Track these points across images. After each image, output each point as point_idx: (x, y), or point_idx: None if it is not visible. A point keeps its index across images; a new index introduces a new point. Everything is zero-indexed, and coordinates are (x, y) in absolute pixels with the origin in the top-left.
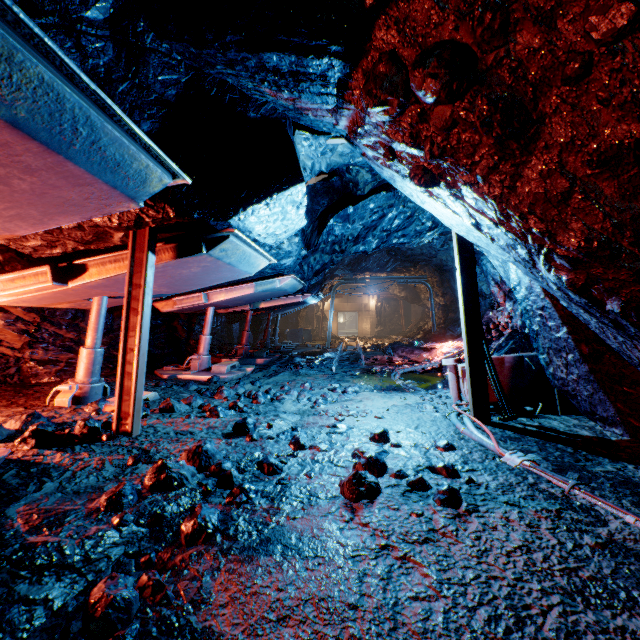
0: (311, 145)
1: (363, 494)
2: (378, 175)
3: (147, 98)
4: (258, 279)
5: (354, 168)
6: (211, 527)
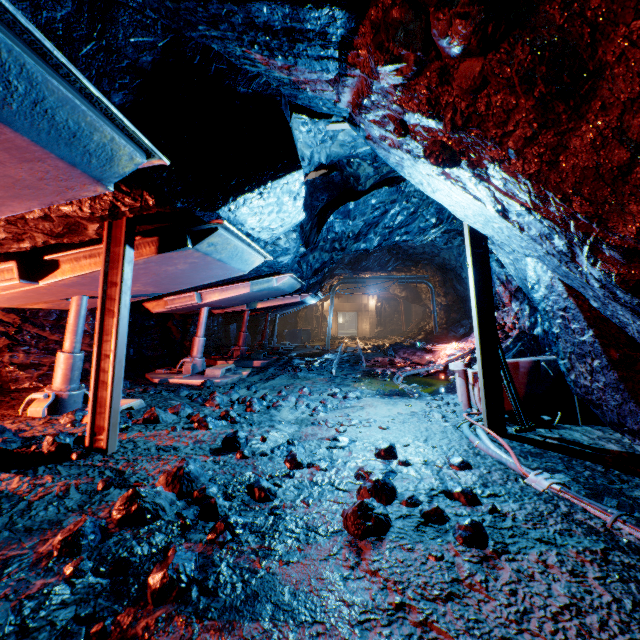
0: (309, 131)
1: (370, 530)
2: (380, 169)
3: (117, 64)
4: (254, 278)
5: (355, 161)
6: (185, 580)
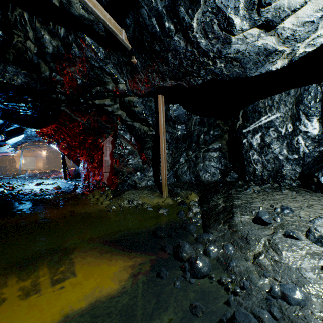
0: None
1: (39, 185)
2: None
3: None
4: None
5: None
6: (16, 187)
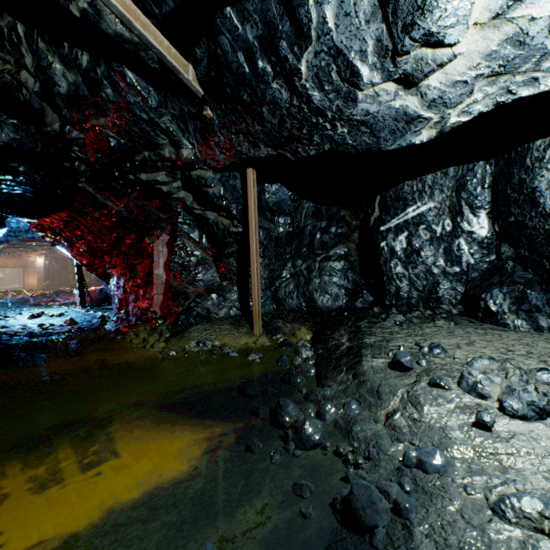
0: None
1: (35, 317)
2: None
3: None
4: None
5: None
6: None
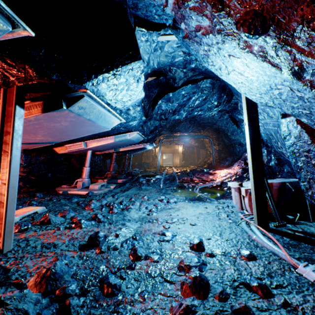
0: (147, 40)
1: None
2: (187, 74)
3: None
4: (117, 134)
5: (173, 68)
6: None
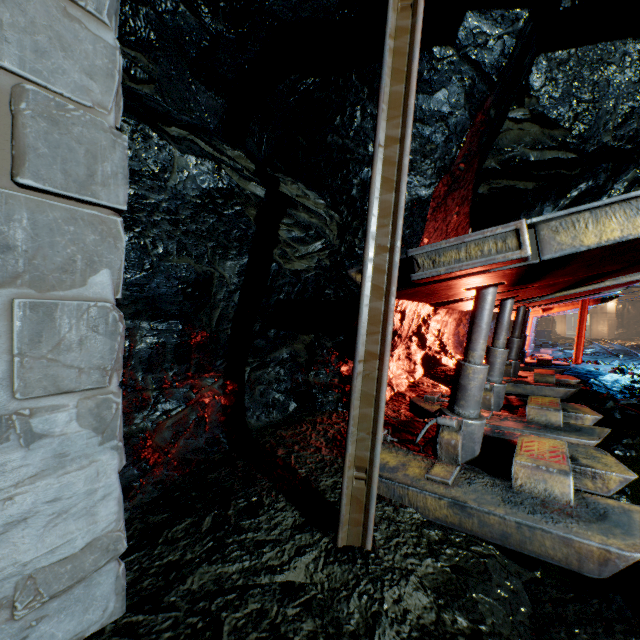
0: None
1: None
2: None
3: None
4: None
5: None
6: None
